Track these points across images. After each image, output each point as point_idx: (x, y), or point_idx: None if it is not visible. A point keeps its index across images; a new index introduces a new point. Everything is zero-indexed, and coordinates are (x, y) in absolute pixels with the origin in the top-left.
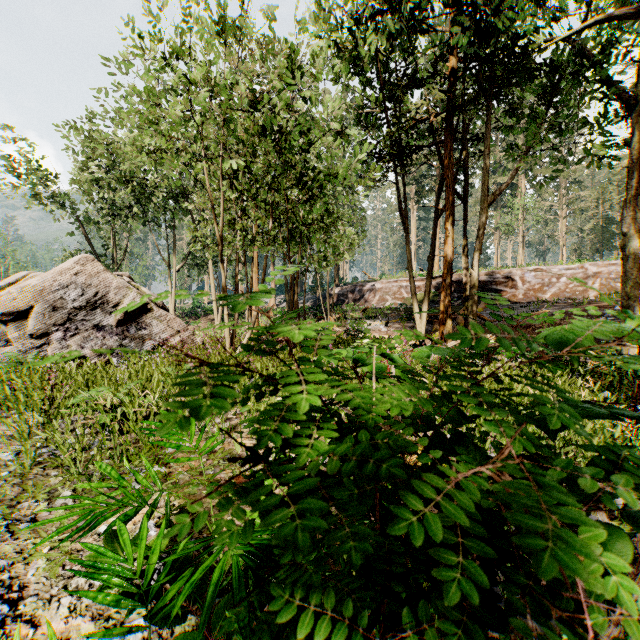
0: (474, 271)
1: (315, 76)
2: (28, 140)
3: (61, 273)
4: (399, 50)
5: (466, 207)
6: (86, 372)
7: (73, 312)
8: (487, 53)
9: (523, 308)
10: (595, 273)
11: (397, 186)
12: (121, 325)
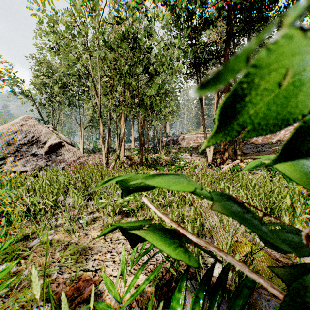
0: None
1: (153, 3)
2: (9, 62)
3: (13, 125)
4: (199, 4)
5: None
6: (8, 179)
7: (20, 146)
8: (249, 3)
9: (263, 146)
10: None
11: (197, 81)
12: (47, 154)
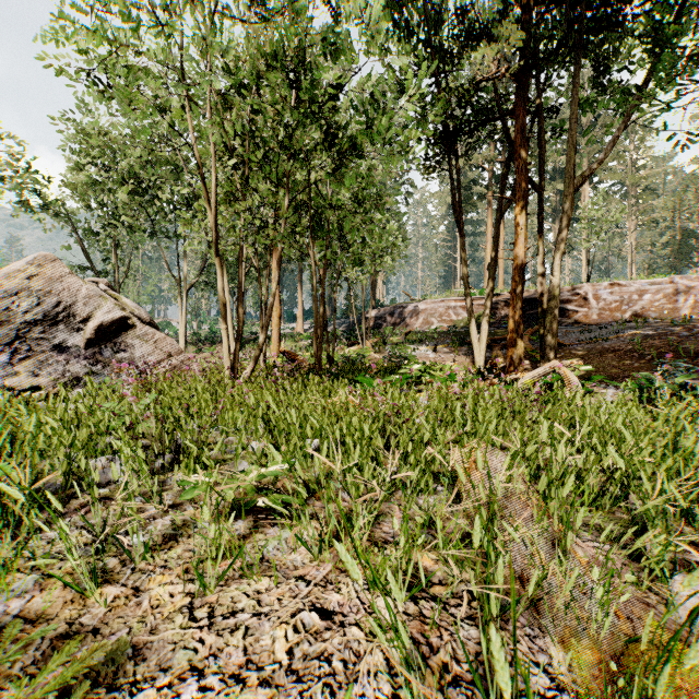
0: (554, 277)
1: None
2: (14, 136)
3: (9, 276)
4: None
5: (541, 197)
6: None
7: (25, 328)
8: None
9: (603, 329)
10: (687, 288)
11: (451, 174)
12: (92, 346)
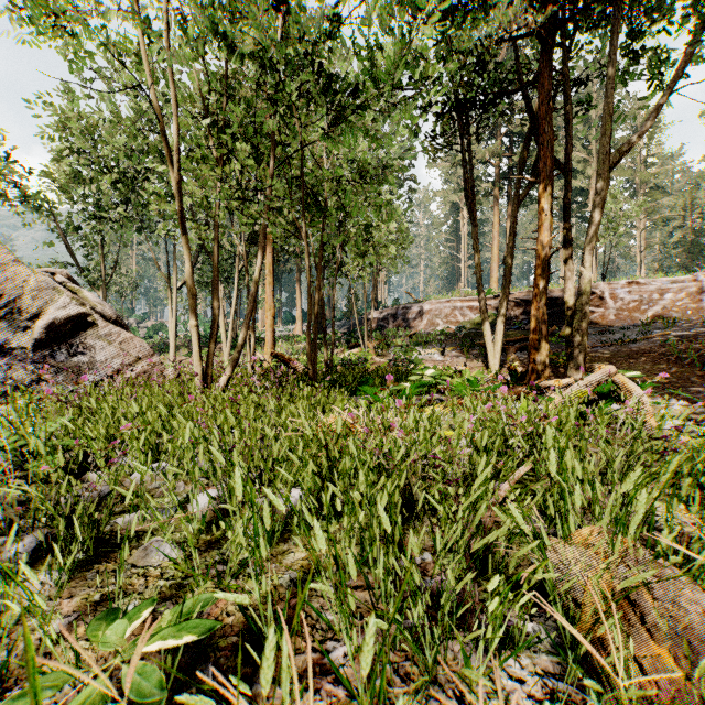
0: (585, 269)
1: None
2: None
3: None
4: None
5: (568, 179)
6: None
7: None
8: None
9: (626, 330)
10: None
11: (464, 156)
12: (43, 348)
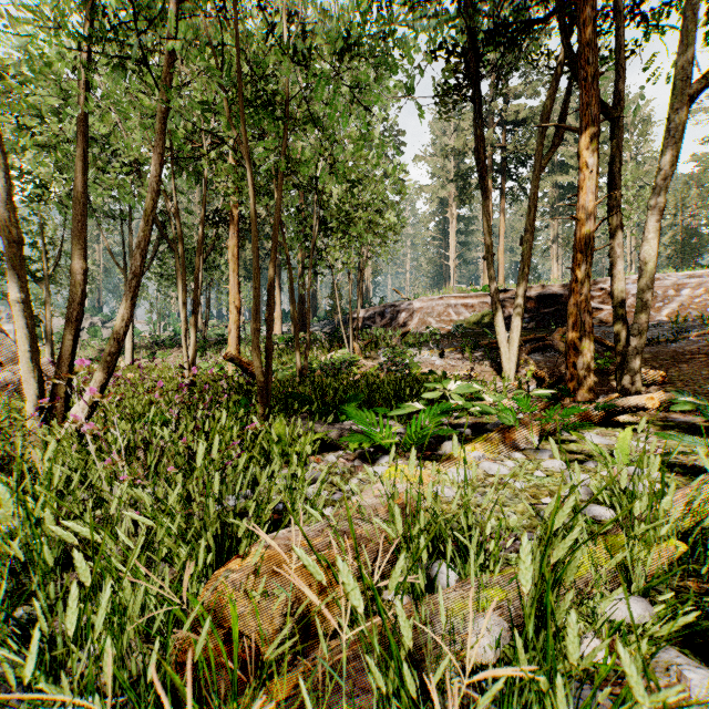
0: (647, 242)
1: None
2: None
3: None
4: None
5: (616, 127)
6: None
7: None
8: None
9: (652, 329)
10: None
11: (476, 104)
12: None
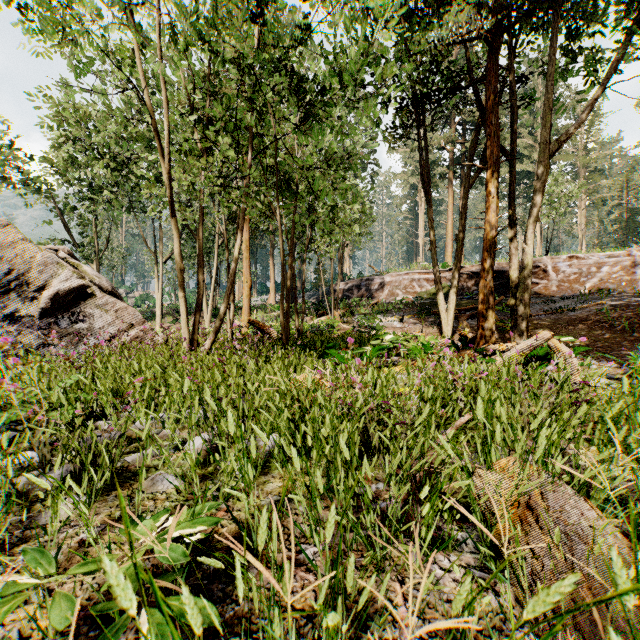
0: (527, 246)
1: None
2: None
3: None
4: None
5: (512, 165)
6: None
7: None
8: None
9: (566, 300)
10: None
11: (420, 144)
12: (48, 316)
